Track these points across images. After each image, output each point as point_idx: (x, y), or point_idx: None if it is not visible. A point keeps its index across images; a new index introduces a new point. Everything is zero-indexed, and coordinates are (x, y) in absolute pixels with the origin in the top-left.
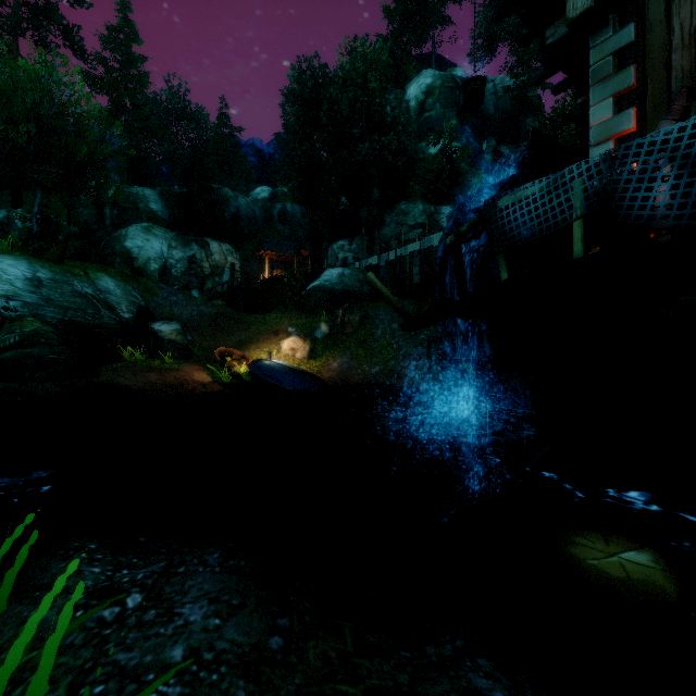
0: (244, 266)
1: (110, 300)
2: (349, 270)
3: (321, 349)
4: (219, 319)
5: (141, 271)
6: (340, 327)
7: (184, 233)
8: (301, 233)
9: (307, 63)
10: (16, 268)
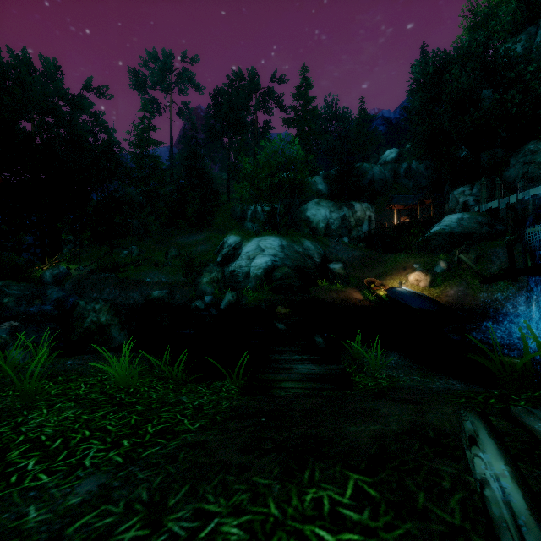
0: (377, 216)
1: (310, 253)
2: (468, 214)
3: (439, 280)
4: (364, 259)
5: (315, 229)
6: (457, 264)
7: (337, 200)
8: (424, 182)
9: (428, 59)
10: (275, 241)
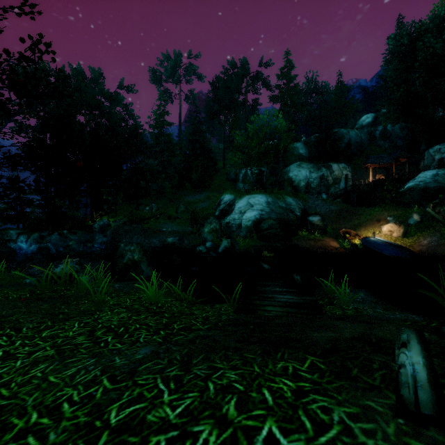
0: (353, 175)
1: (291, 208)
2: (443, 170)
3: (413, 231)
4: (340, 212)
5: (296, 187)
6: (431, 216)
7: (316, 162)
8: (399, 142)
9: (403, 31)
10: (262, 199)
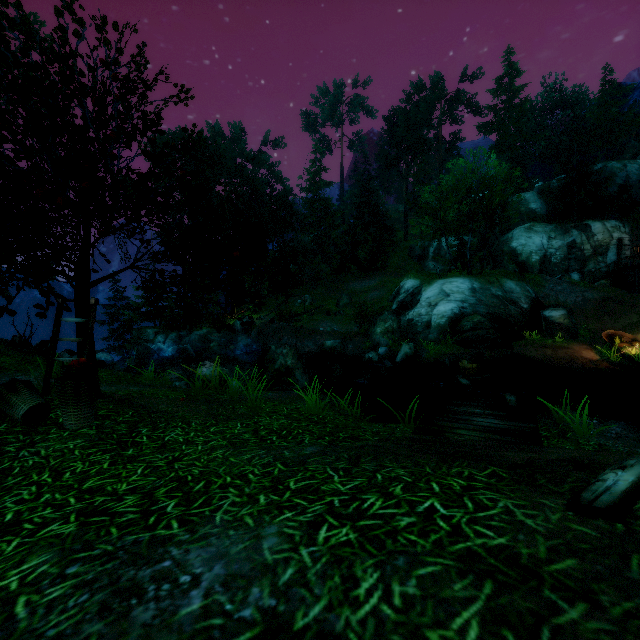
0: (634, 238)
1: (513, 297)
2: None
3: None
4: (604, 303)
5: (524, 263)
6: None
7: (561, 221)
8: None
9: None
10: (463, 284)
